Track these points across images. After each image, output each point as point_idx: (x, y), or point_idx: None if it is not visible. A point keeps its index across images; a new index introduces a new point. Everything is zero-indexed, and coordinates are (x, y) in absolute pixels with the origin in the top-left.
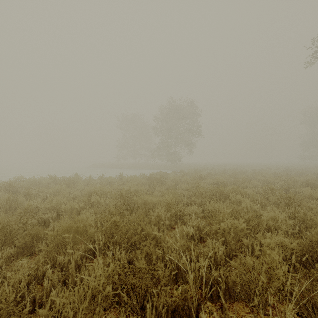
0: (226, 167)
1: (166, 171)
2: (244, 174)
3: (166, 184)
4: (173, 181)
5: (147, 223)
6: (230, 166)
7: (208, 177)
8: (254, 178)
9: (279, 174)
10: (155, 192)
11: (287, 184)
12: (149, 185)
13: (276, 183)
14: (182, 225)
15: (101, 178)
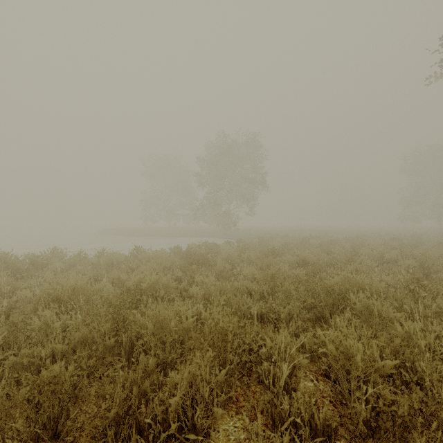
0: (303, 234)
1: (215, 239)
2: (336, 245)
3: (215, 266)
4: (227, 260)
5: (159, 414)
6: (308, 231)
7: (285, 251)
8: (356, 252)
9: (392, 245)
10: (193, 286)
11: (423, 264)
12: (183, 270)
13: (401, 262)
14: (254, 384)
15: (101, 254)
